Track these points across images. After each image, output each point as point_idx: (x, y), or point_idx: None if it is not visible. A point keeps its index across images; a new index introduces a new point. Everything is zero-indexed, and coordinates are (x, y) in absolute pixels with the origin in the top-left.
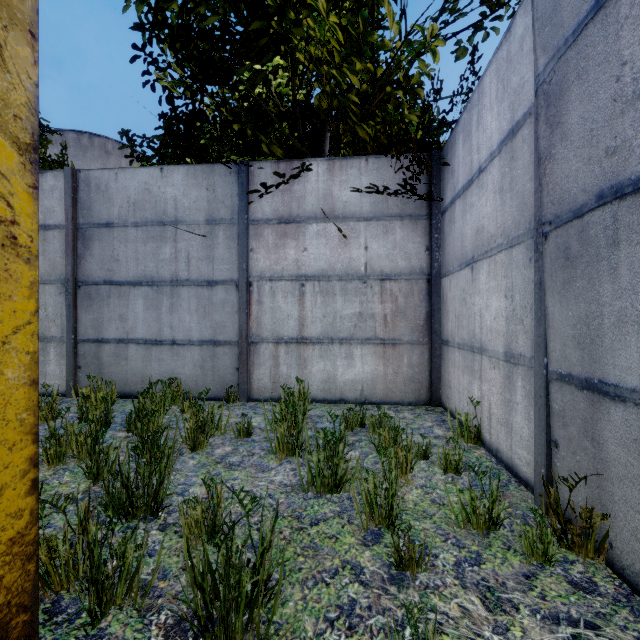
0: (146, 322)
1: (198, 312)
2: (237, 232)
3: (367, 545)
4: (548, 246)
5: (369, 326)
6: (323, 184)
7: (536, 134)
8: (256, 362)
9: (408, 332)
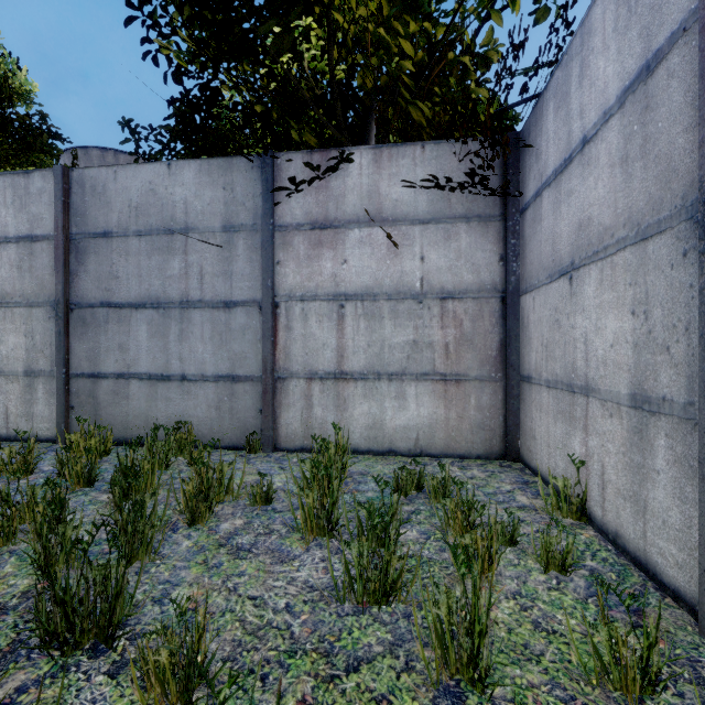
0: (150, 353)
1: (213, 340)
2: (260, 241)
3: None
4: None
5: (426, 358)
6: (367, 179)
7: (703, 52)
8: (284, 402)
9: (476, 365)
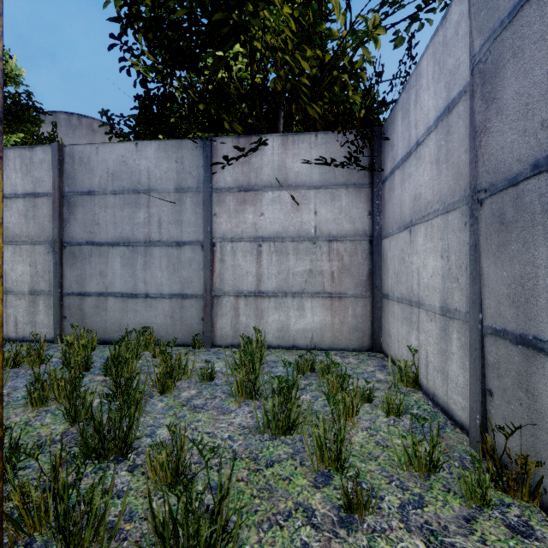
0: (123, 278)
1: (168, 269)
2: (202, 199)
3: (318, 487)
4: (483, 212)
5: (318, 281)
6: (278, 157)
7: (471, 110)
8: (219, 313)
9: (352, 287)
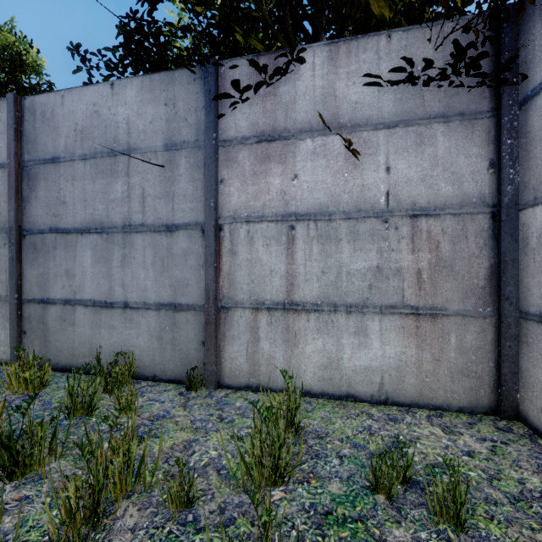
0: (95, 279)
1: (155, 266)
2: (203, 158)
3: None
4: None
5: (392, 287)
6: (321, 80)
7: None
8: (228, 335)
9: (458, 297)
